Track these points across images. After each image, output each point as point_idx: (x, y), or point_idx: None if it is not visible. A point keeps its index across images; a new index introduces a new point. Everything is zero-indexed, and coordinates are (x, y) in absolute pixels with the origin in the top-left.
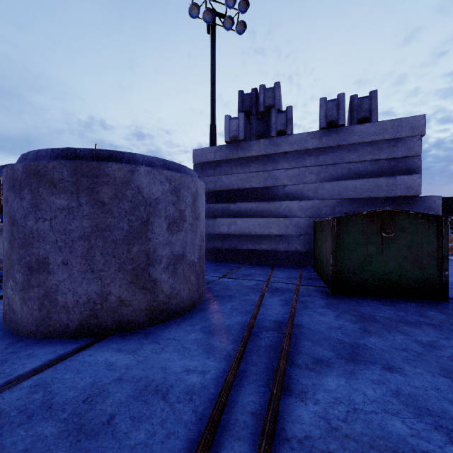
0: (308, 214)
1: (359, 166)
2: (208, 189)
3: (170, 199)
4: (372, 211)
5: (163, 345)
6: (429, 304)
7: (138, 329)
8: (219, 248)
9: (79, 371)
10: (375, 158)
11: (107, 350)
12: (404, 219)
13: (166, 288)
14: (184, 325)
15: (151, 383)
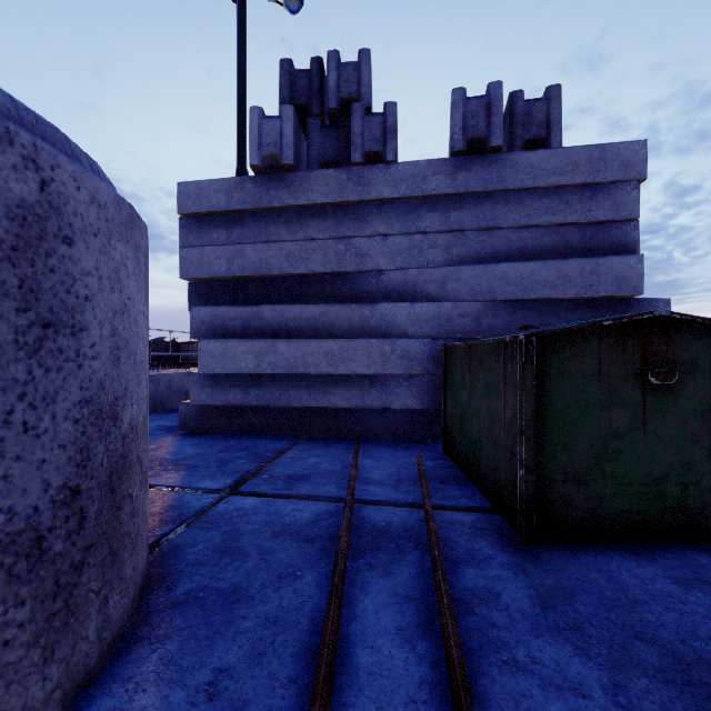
0: (430, 330)
1: (526, 236)
2: (214, 273)
3: None
4: (626, 320)
5: None
6: None
7: None
8: (238, 405)
9: None
10: (557, 222)
11: None
12: (695, 341)
13: None
14: None
15: None
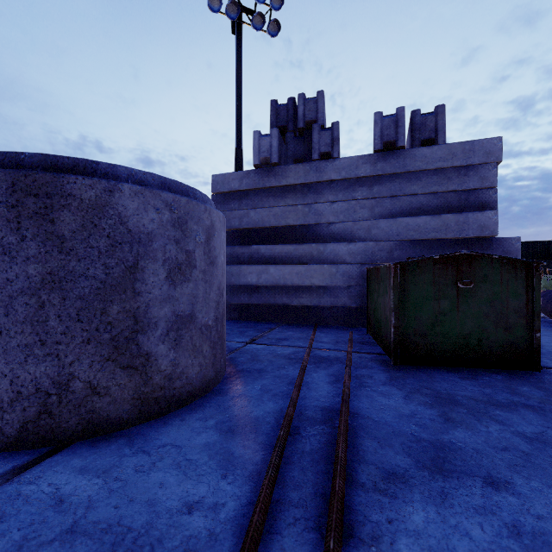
0: (360, 259)
1: (422, 200)
2: (231, 227)
3: (172, 234)
4: (446, 256)
5: (156, 457)
6: (518, 375)
7: (120, 429)
8: (245, 304)
9: (3, 518)
10: (442, 190)
11: (63, 471)
12: (485, 266)
13: (165, 365)
14: (191, 420)
15: (125, 537)
